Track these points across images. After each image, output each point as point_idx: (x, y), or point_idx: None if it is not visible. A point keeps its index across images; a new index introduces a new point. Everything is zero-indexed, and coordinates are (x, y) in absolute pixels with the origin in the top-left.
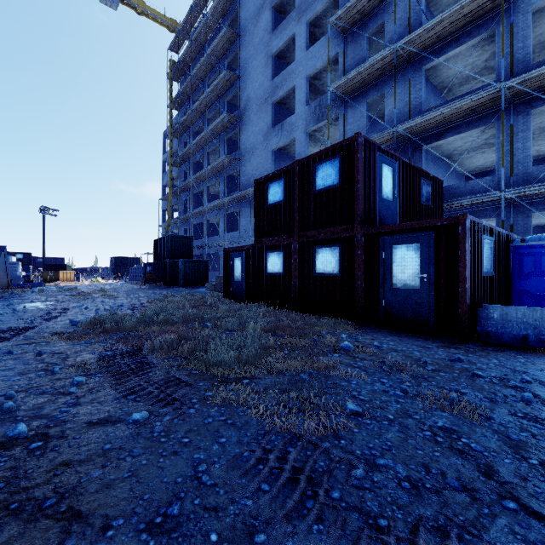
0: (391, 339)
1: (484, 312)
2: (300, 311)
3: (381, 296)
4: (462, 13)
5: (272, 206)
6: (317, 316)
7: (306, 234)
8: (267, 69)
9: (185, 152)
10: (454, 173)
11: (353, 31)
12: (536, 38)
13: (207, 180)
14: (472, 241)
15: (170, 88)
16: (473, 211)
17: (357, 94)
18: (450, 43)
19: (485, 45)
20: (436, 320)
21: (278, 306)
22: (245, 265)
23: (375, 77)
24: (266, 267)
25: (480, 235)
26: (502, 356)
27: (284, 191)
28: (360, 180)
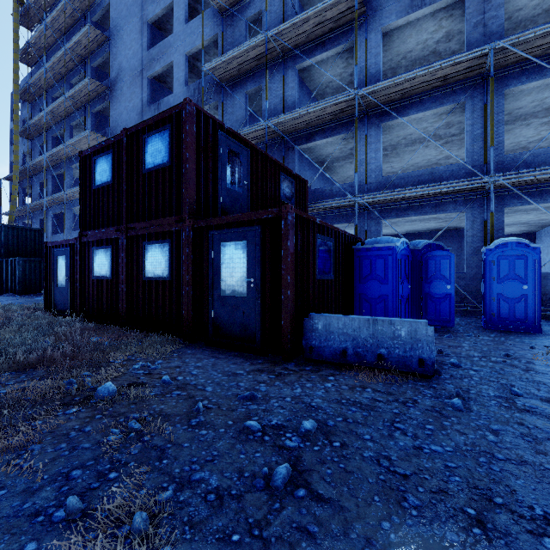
0: (203, 364)
1: (310, 323)
2: (128, 326)
3: (210, 306)
4: (326, 16)
5: (100, 188)
6: (143, 332)
7: (135, 226)
8: (142, 36)
9: (37, 120)
10: (330, 180)
11: (232, 13)
12: (388, 63)
13: (70, 161)
14: (299, 239)
15: (15, 34)
16: (337, 215)
17: (236, 83)
18: (318, 46)
19: (349, 58)
20: (263, 334)
21: (105, 321)
22: (70, 265)
23: (253, 66)
24: (93, 269)
25: (314, 234)
26: (313, 380)
27: (112, 168)
28: (190, 160)
